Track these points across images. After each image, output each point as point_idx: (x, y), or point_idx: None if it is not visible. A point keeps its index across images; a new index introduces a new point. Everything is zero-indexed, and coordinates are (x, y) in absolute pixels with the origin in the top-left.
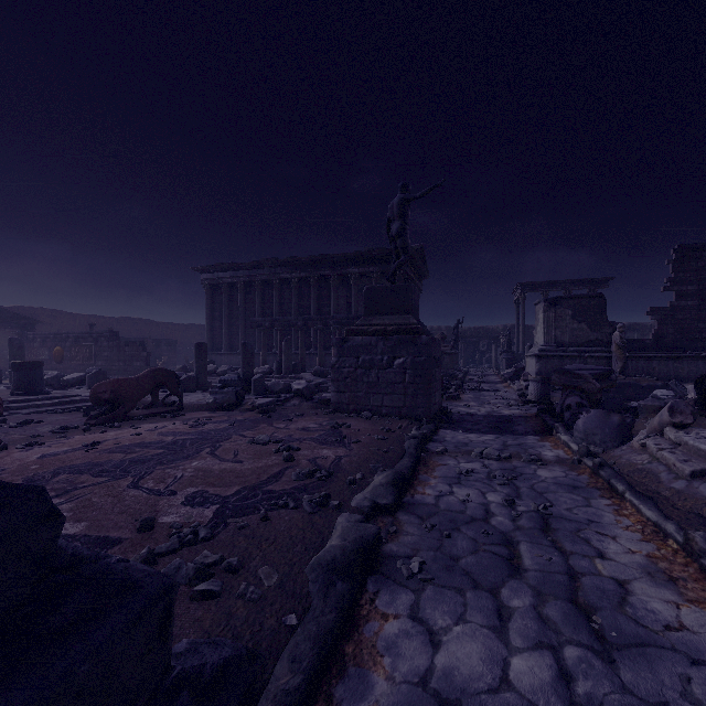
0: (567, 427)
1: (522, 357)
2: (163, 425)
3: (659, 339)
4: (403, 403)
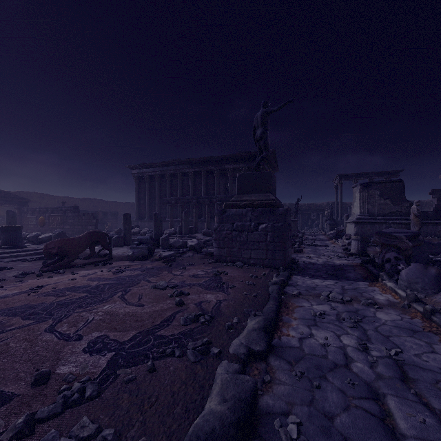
0: (389, 275)
1: (340, 223)
2: (94, 271)
3: (438, 211)
4: (265, 256)
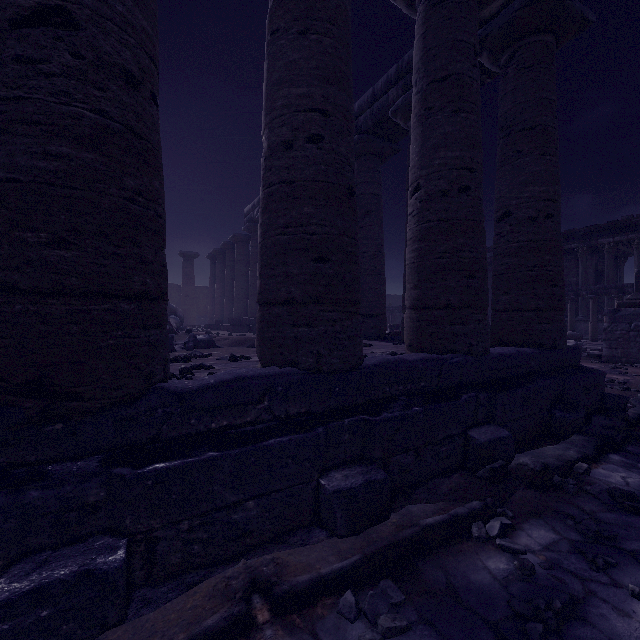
0: None
1: None
2: None
3: None
4: None
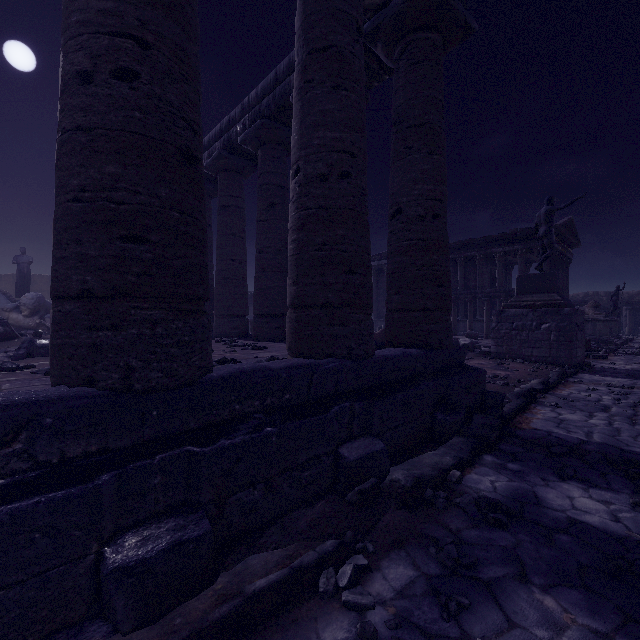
0: None
1: None
2: None
3: None
4: (548, 354)
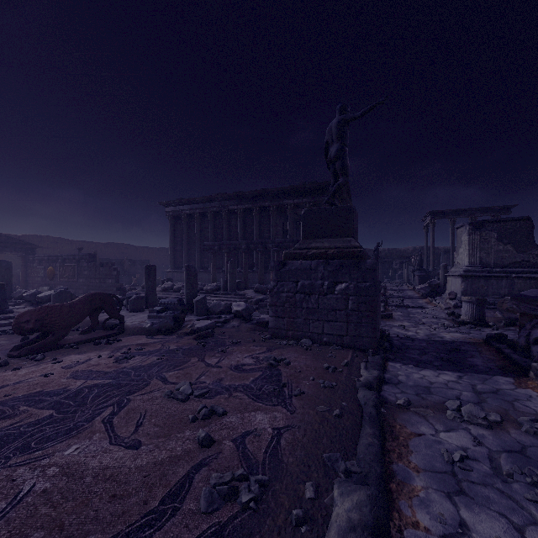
0: None
1: (432, 274)
2: (88, 357)
3: None
4: (345, 331)
